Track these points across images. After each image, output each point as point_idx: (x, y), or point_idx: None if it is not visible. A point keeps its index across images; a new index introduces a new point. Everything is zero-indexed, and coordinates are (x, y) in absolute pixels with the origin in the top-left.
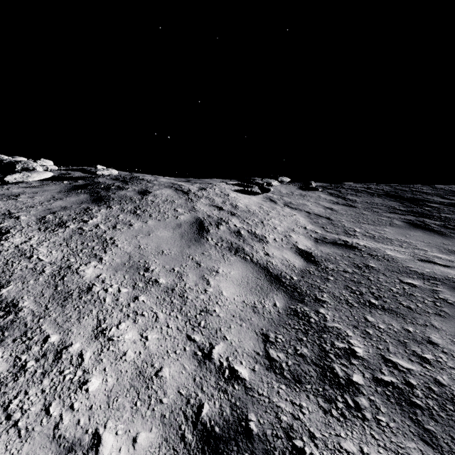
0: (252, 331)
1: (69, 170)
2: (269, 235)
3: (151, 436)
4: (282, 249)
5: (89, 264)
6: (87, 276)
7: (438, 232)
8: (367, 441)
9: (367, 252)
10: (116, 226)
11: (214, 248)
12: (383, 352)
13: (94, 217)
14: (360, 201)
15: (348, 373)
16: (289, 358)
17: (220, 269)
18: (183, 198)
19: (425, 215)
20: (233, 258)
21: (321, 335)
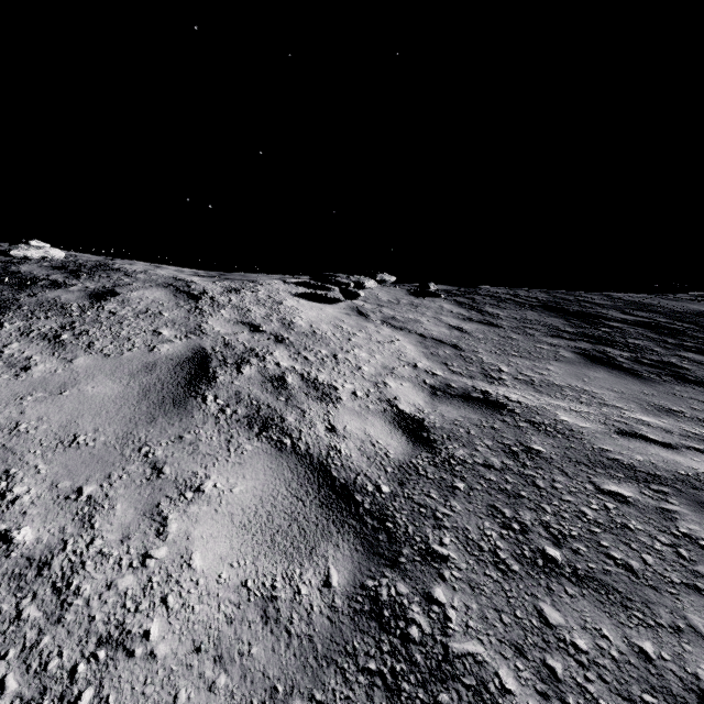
0: None
1: None
2: (343, 384)
3: None
4: (366, 414)
5: None
6: None
7: (631, 372)
8: None
9: (525, 415)
10: None
11: (213, 421)
12: None
13: None
14: (505, 316)
15: None
16: None
17: (210, 479)
18: (183, 308)
19: (605, 340)
20: (252, 445)
21: (435, 698)
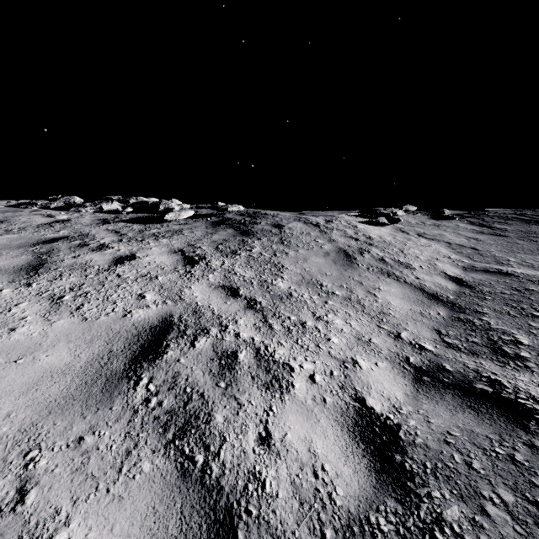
0: (426, 327)
1: (194, 208)
2: (413, 263)
3: (385, 364)
4: (431, 274)
5: (277, 280)
6: (282, 287)
7: None
8: (536, 378)
9: (525, 278)
10: (275, 254)
11: (367, 272)
12: None
13: (254, 247)
14: (512, 230)
15: (516, 352)
16: (463, 343)
17: (381, 287)
18: (316, 230)
19: None
20: (388, 280)
21: (488, 332)
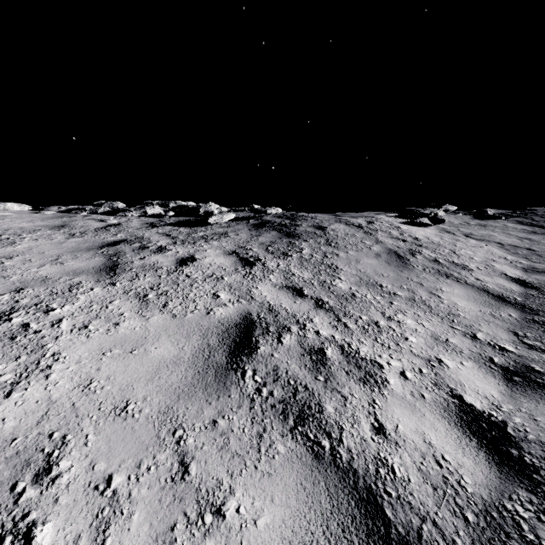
0: (501, 329)
1: (230, 212)
2: (469, 264)
3: (470, 364)
4: (491, 276)
5: (335, 281)
6: (343, 288)
7: None
8: None
9: None
10: (326, 255)
11: (425, 273)
12: None
13: (303, 249)
14: None
15: None
16: None
17: (443, 288)
18: (360, 232)
19: None
20: (448, 281)
21: None
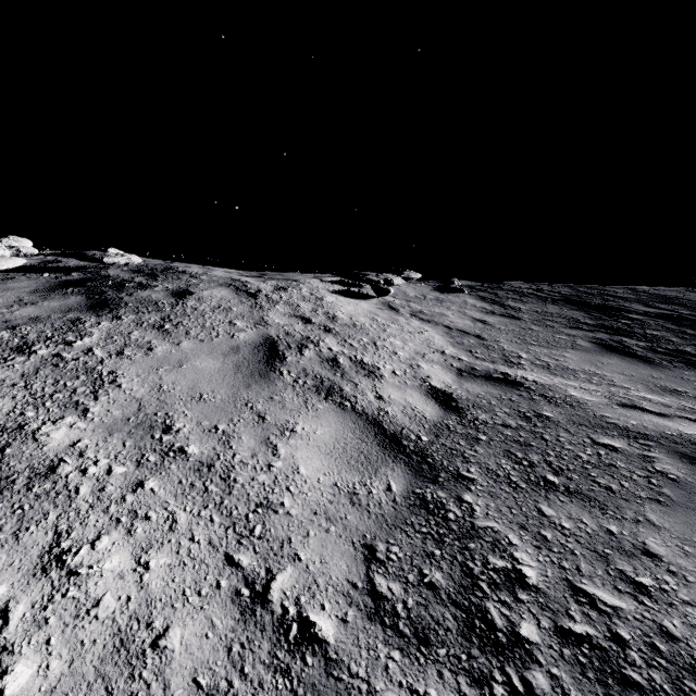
0: (347, 541)
1: (59, 256)
2: (384, 365)
3: None
4: (405, 388)
5: (60, 422)
6: (53, 444)
7: (643, 359)
8: None
9: (539, 391)
10: (123, 351)
11: (291, 388)
12: (571, 576)
13: (86, 336)
14: (527, 310)
15: (511, 620)
16: (410, 593)
17: (299, 425)
18: (246, 304)
19: (623, 331)
20: (322, 405)
21: (466, 545)
